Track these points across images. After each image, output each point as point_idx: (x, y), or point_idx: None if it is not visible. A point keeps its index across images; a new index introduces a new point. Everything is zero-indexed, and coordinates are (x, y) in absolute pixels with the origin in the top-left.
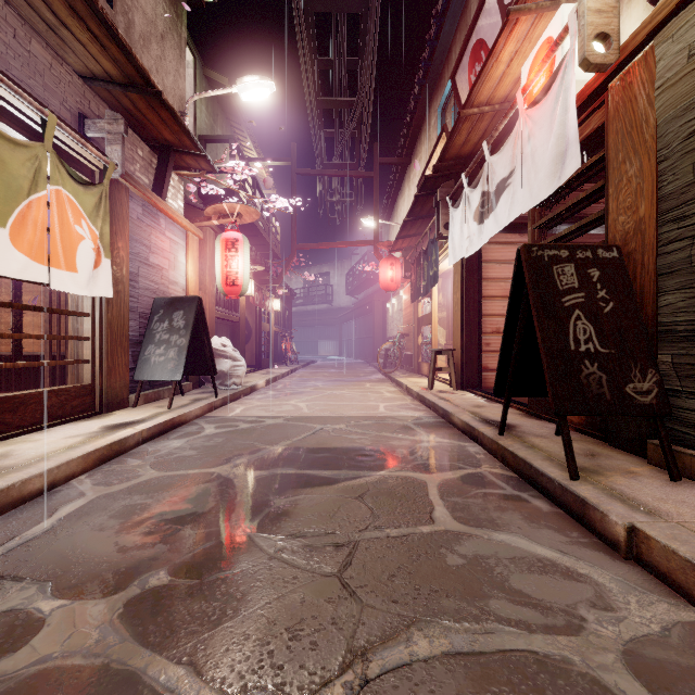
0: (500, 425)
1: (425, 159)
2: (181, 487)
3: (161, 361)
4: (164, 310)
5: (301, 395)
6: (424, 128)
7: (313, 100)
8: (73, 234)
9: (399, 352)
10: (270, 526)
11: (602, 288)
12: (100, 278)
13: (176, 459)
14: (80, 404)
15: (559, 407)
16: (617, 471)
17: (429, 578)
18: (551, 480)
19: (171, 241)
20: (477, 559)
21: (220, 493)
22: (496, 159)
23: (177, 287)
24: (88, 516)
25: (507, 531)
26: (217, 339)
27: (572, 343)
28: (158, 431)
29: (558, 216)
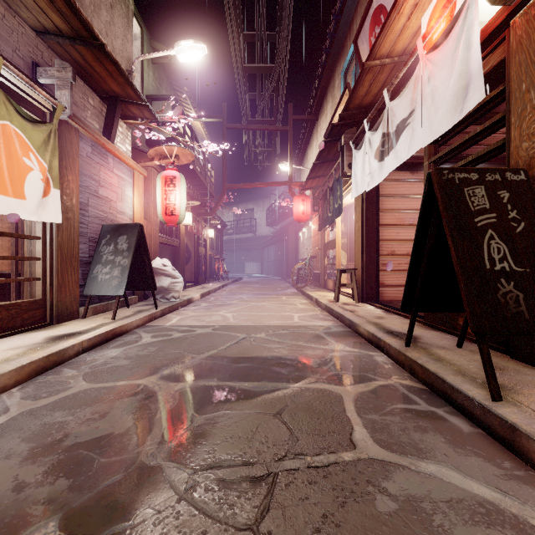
0: (406, 337)
1: (330, 114)
2: (105, 401)
3: (106, 278)
4: (110, 235)
5: (229, 307)
6: (329, 90)
7: (239, 65)
8: (21, 165)
9: (309, 271)
10: (185, 452)
11: (512, 209)
12: (49, 206)
13: (108, 370)
14: (31, 317)
15: (478, 326)
16: (533, 389)
17: (360, 533)
18: (468, 398)
19: (118, 178)
20: (410, 502)
21: (142, 409)
22: (396, 103)
23: (124, 216)
24: (0, 438)
25: (434, 460)
26: (159, 260)
27: (487, 262)
28: (98, 341)
29: (454, 150)
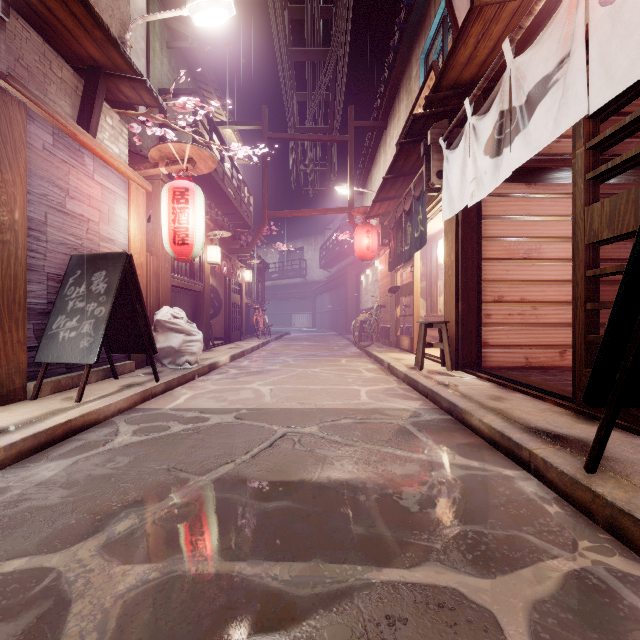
0: (589, 454)
1: (404, 116)
2: None
3: (71, 337)
4: (82, 270)
5: (266, 375)
6: (403, 84)
7: (282, 46)
8: None
9: (375, 324)
10: None
11: None
12: None
13: (12, 520)
14: None
15: None
16: None
17: None
18: None
19: (103, 188)
20: None
21: None
22: (528, 55)
23: (113, 245)
24: None
25: None
26: (168, 309)
27: None
28: (33, 445)
29: (639, 120)
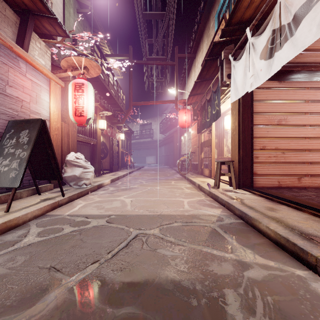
0: None
1: (205, 49)
2: None
3: (5, 170)
4: (14, 129)
5: (130, 191)
6: (205, 32)
7: (139, 9)
8: None
9: (190, 162)
10: None
11: None
12: None
13: None
14: None
15: None
16: None
17: None
18: None
19: (32, 82)
20: None
21: None
22: None
23: (40, 116)
24: None
25: None
26: (73, 154)
27: None
28: None
29: None
